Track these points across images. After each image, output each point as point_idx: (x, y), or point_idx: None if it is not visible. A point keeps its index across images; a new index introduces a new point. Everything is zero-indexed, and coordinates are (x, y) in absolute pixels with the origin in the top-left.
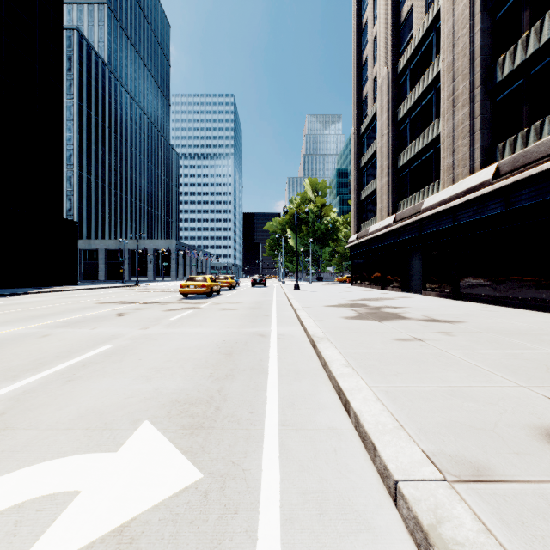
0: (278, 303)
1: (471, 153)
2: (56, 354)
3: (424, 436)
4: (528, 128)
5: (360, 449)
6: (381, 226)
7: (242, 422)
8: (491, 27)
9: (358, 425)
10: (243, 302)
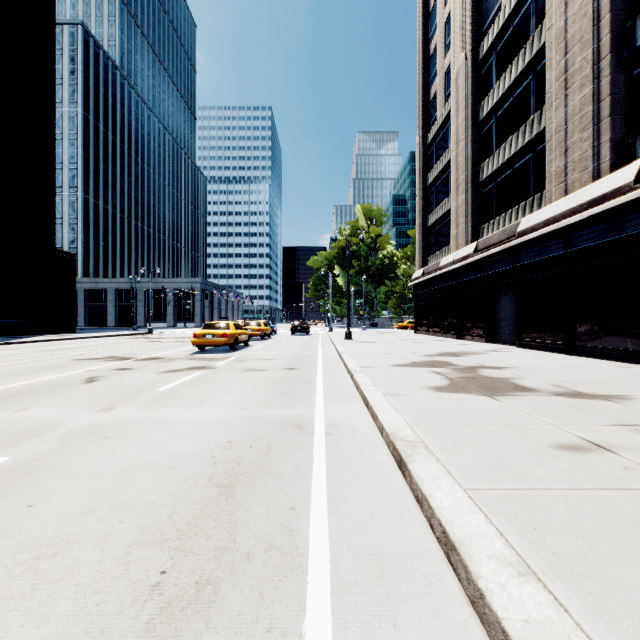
0: (324, 360)
1: (595, 150)
2: None
3: None
4: None
5: None
6: (456, 257)
7: None
8: None
9: None
10: (277, 357)
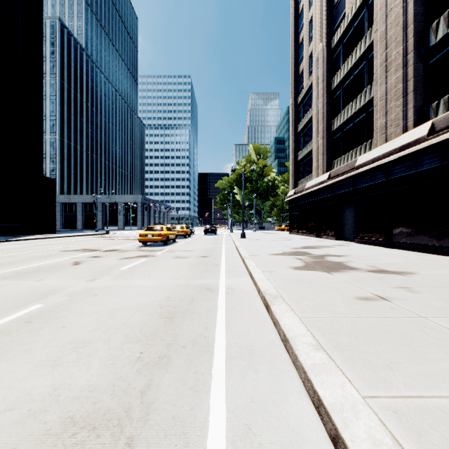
0: (226, 251)
1: (404, 113)
2: None
3: None
4: None
5: None
6: (316, 182)
7: None
8: None
9: None
10: (195, 249)
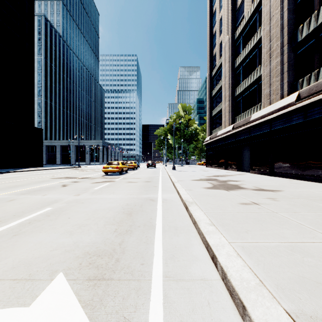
0: (162, 178)
1: (281, 86)
2: (13, 214)
3: (283, 293)
4: (318, 69)
5: (229, 301)
6: (224, 131)
7: (135, 273)
8: (294, 8)
9: (225, 279)
10: (141, 177)
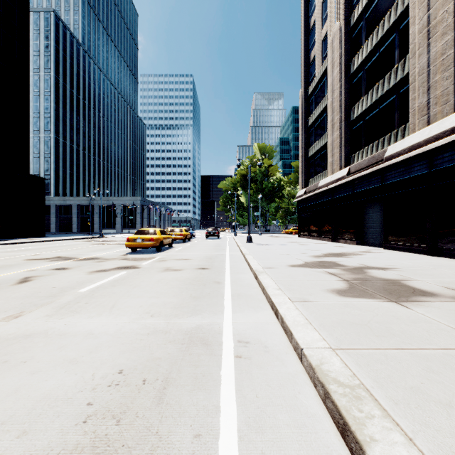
0: (231, 260)
1: None
2: None
3: None
4: None
5: None
6: (332, 179)
7: None
8: None
9: None
10: (193, 257)
